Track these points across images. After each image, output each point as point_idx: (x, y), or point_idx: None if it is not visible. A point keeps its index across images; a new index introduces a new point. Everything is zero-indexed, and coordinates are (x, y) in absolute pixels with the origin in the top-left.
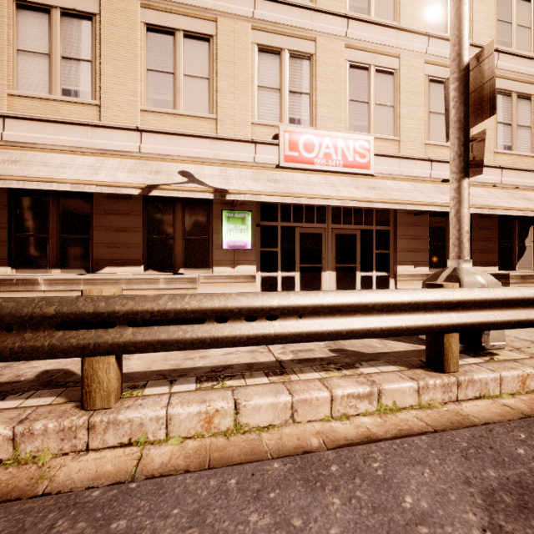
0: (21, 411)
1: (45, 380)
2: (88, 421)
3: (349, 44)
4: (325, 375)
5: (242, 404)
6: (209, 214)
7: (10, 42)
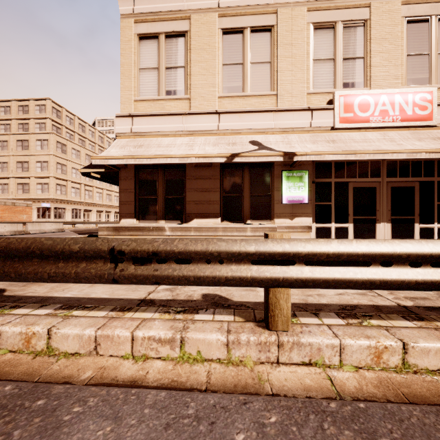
0: (220, 324)
1: (211, 301)
2: (277, 340)
3: (406, 1)
4: None
5: (410, 345)
6: (271, 175)
7: (135, 65)
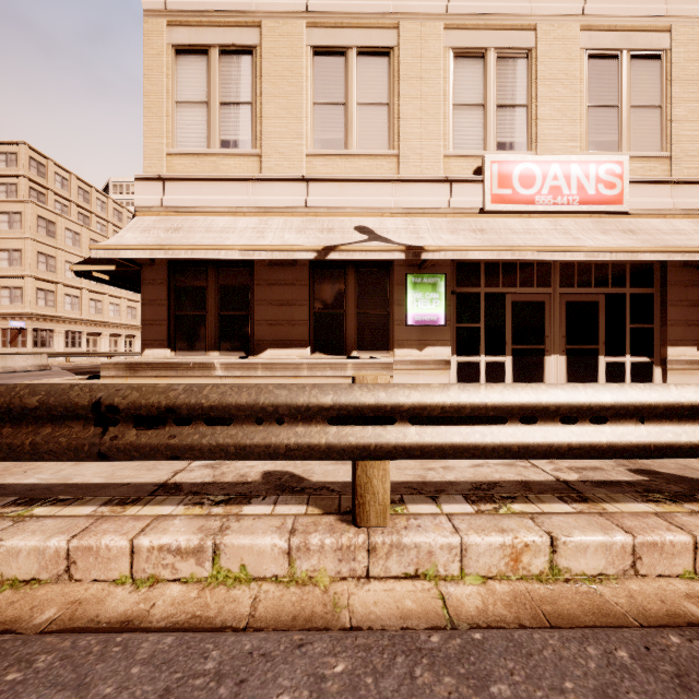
0: (281, 520)
1: (275, 483)
2: (367, 541)
3: (587, 25)
4: (658, 508)
5: (560, 540)
6: (389, 281)
7: (169, 95)
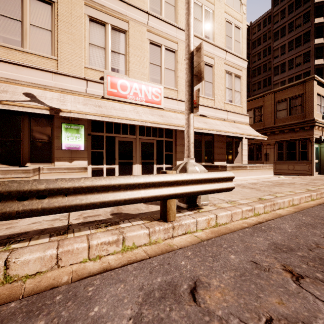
0: None
1: None
2: None
3: (149, 30)
4: (94, 231)
5: (12, 261)
6: (52, 125)
7: None
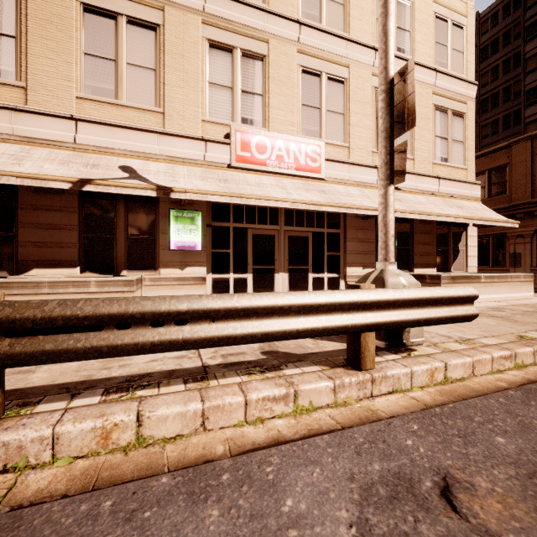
0: None
1: None
2: None
3: (301, 49)
4: (247, 378)
5: (145, 415)
6: (156, 213)
7: None
